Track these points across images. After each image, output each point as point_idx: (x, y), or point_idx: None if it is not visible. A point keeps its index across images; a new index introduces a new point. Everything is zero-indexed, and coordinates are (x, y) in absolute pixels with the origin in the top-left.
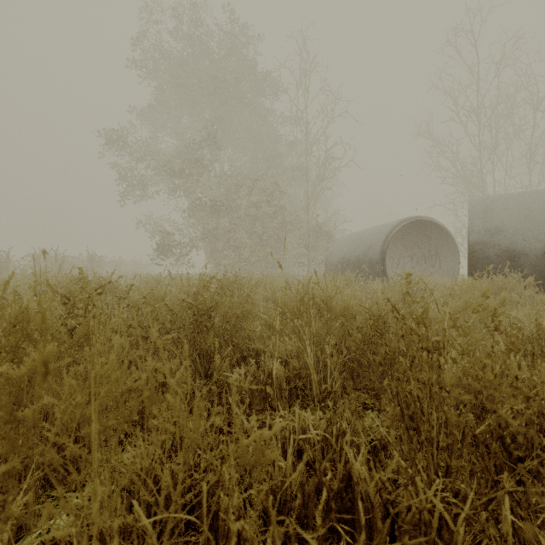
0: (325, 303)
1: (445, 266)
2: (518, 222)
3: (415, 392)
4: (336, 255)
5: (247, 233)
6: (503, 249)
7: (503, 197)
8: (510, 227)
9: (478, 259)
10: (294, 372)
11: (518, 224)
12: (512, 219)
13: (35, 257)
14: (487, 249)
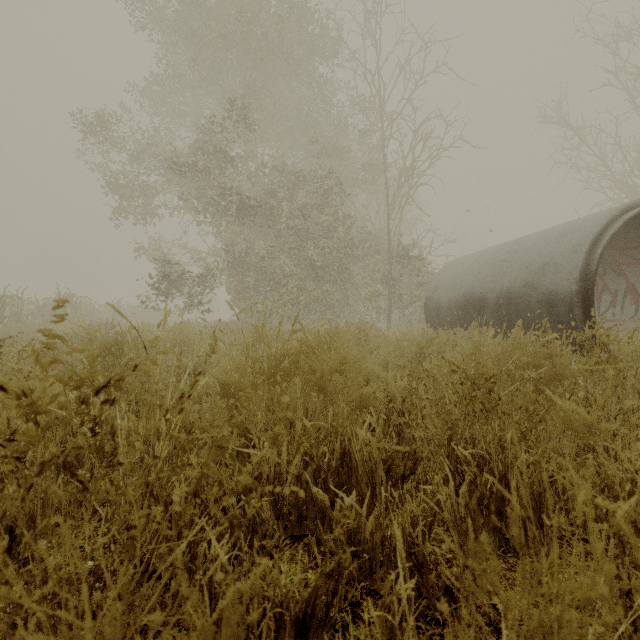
0: None
1: None
2: None
3: None
4: (450, 289)
5: (293, 259)
6: None
7: None
8: None
9: None
10: None
11: None
12: None
13: None
14: None
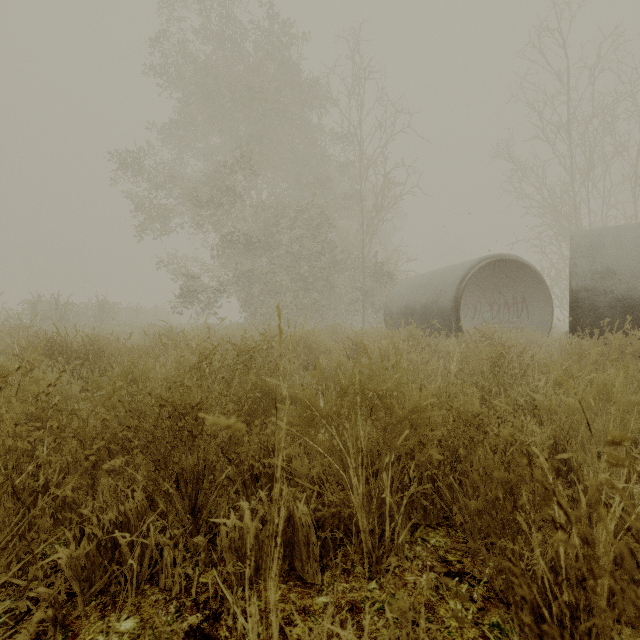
0: (382, 398)
1: (535, 317)
2: (637, 262)
3: (546, 583)
4: (398, 302)
5: (289, 275)
6: (618, 298)
7: (615, 229)
8: (627, 269)
9: (583, 310)
10: (331, 510)
11: (637, 264)
12: (629, 258)
13: (31, 304)
14: (596, 298)
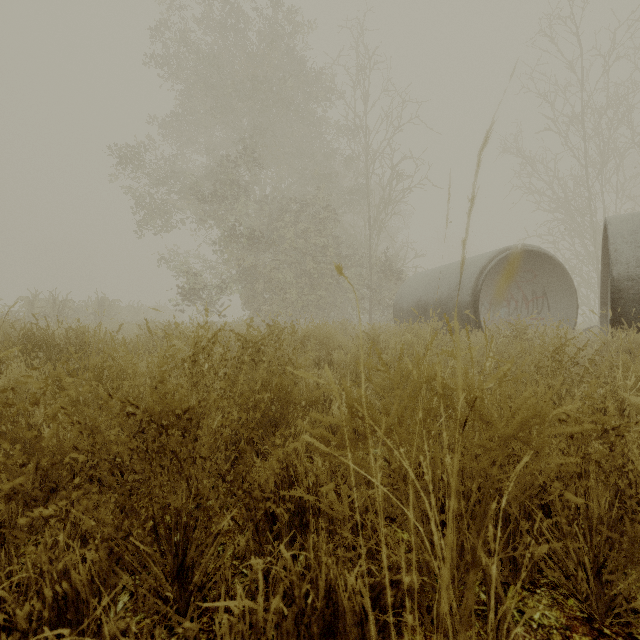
0: (472, 403)
1: (557, 313)
2: None
3: None
4: (409, 297)
5: (293, 271)
6: None
7: None
8: None
9: (627, 301)
10: (391, 576)
11: None
12: None
13: (28, 301)
14: None
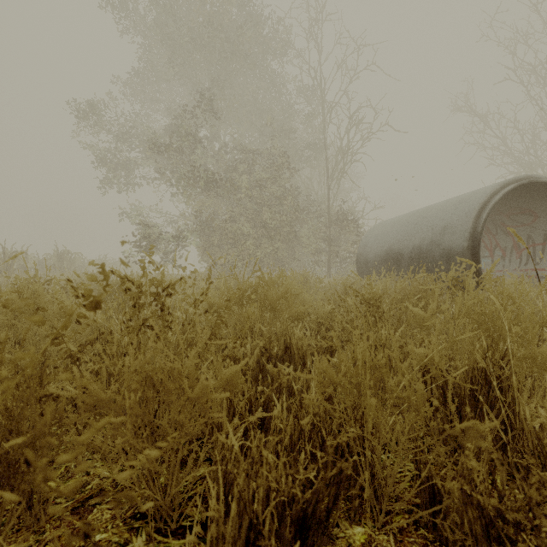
0: None
1: None
2: None
3: None
4: (376, 246)
5: (250, 222)
6: None
7: None
8: None
9: None
10: None
11: None
12: None
13: None
14: None
